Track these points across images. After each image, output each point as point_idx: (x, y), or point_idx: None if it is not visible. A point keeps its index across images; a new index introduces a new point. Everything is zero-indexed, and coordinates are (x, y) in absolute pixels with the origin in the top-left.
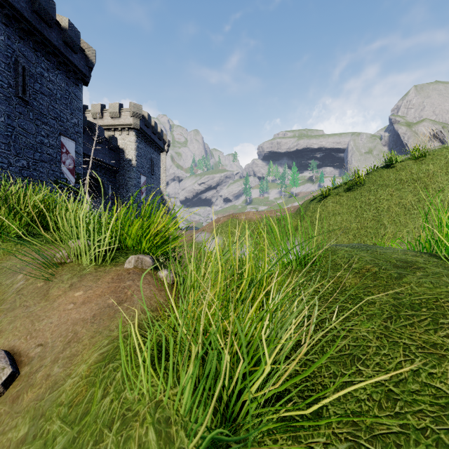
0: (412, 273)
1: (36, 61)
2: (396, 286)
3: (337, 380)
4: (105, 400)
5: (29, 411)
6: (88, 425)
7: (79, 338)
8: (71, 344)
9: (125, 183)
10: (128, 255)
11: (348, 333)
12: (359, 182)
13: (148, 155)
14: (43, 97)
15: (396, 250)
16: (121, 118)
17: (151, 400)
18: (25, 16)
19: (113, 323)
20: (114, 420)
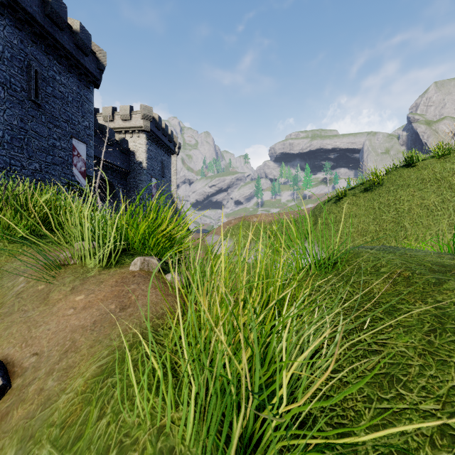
0: (453, 278)
1: (48, 64)
2: (436, 293)
3: (373, 406)
4: (101, 422)
5: (17, 431)
6: (81, 452)
7: (77, 347)
8: (68, 354)
9: (136, 186)
10: (134, 257)
11: (382, 348)
12: (377, 182)
13: (158, 157)
14: (55, 100)
15: (429, 253)
16: (131, 120)
17: (153, 424)
18: (37, 20)
19: (114, 331)
20: (109, 448)
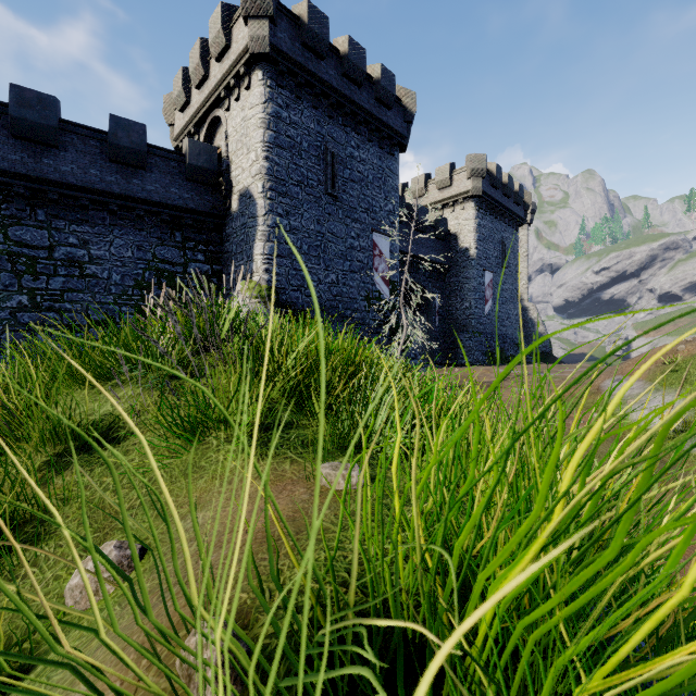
0: None
1: (346, 140)
2: None
3: None
4: None
5: None
6: None
7: None
8: None
9: (459, 287)
10: None
11: None
12: None
13: (496, 235)
14: (353, 185)
15: None
16: (452, 186)
17: None
18: (334, 86)
19: None
20: None
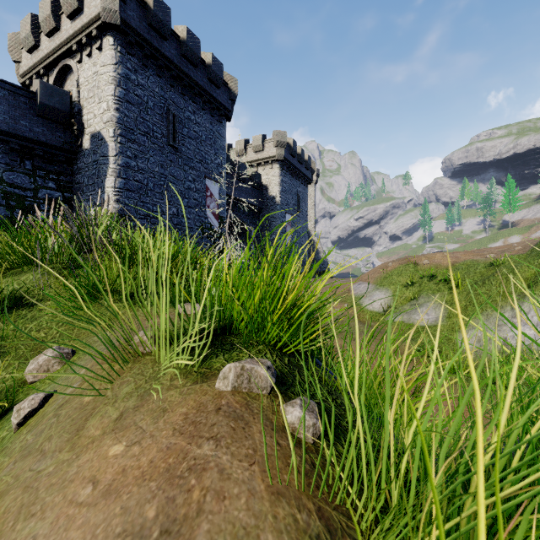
0: None
1: (184, 106)
2: None
3: None
4: None
5: None
6: None
7: None
8: None
9: (269, 224)
10: (233, 351)
11: None
12: None
13: (293, 189)
14: (190, 141)
15: None
16: (264, 151)
17: None
18: (175, 63)
19: None
20: None
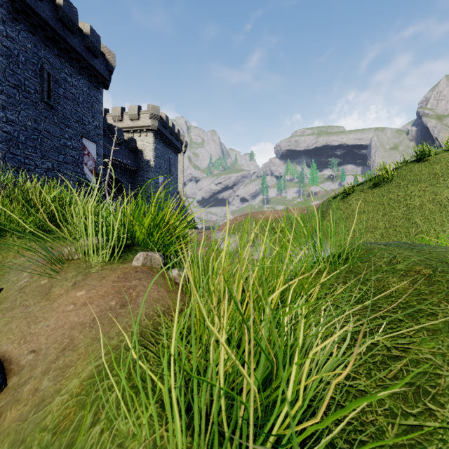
0: None
1: (60, 67)
2: None
3: (397, 421)
4: (94, 429)
5: (9, 434)
6: None
7: (75, 345)
8: (66, 353)
9: (144, 183)
10: (138, 252)
11: (403, 354)
12: (386, 178)
13: (166, 156)
14: (67, 101)
15: None
16: (139, 120)
17: (149, 435)
18: (50, 24)
19: (113, 328)
20: None
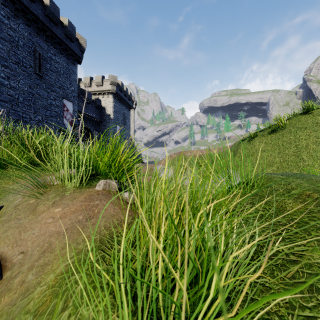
0: None
1: (47, 49)
2: None
3: (295, 312)
4: (64, 313)
5: (2, 315)
6: None
7: (52, 249)
8: (45, 254)
9: (106, 131)
10: (100, 180)
11: (299, 258)
12: (281, 126)
13: (121, 111)
14: (52, 73)
15: None
16: (103, 86)
17: (104, 319)
18: (40, 19)
19: (80, 236)
20: None
